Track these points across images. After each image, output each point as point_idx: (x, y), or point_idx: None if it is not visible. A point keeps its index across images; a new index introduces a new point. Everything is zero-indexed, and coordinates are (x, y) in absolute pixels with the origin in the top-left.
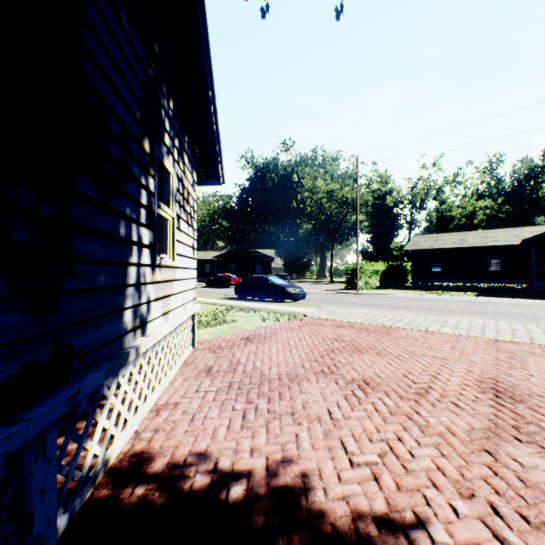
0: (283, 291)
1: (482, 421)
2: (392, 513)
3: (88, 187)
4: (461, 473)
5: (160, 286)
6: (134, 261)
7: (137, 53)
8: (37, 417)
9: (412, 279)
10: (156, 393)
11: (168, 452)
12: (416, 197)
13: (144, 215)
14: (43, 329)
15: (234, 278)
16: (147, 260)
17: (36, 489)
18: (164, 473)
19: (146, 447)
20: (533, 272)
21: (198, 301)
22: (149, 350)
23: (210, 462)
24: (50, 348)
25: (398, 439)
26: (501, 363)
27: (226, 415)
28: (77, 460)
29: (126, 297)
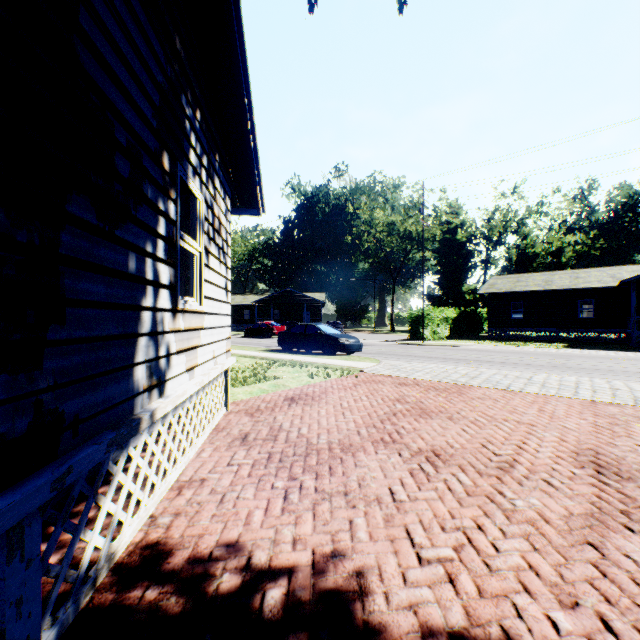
0: (336, 342)
1: (582, 505)
2: (473, 629)
3: (86, 210)
4: (559, 574)
5: (183, 336)
6: (148, 304)
7: (153, 46)
8: (5, 509)
9: (488, 328)
10: (178, 467)
11: (189, 543)
12: (493, 230)
13: (162, 248)
14: (19, 391)
15: (277, 326)
16: (166, 303)
17: (8, 600)
18: (184, 570)
19: (163, 536)
20: (634, 319)
21: (235, 353)
22: (169, 414)
23: (242, 557)
24: (30, 416)
25: (478, 528)
26: (602, 430)
27: (264, 496)
28: (70, 556)
29: (138, 349)
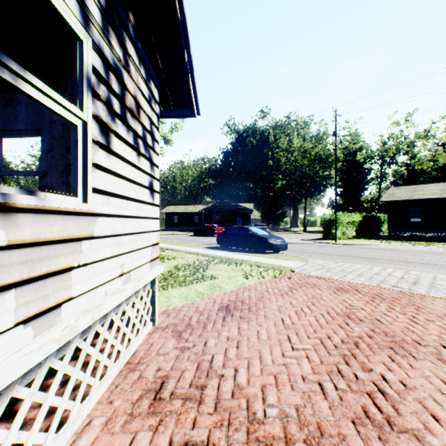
0: (265, 242)
1: None
2: None
3: None
4: None
5: (4, 258)
6: None
7: None
8: None
9: (388, 230)
10: None
11: None
12: (388, 151)
13: None
14: None
15: (218, 227)
16: None
17: None
18: None
19: None
20: None
21: (182, 250)
22: None
23: None
24: None
25: None
26: None
27: None
28: None
29: None
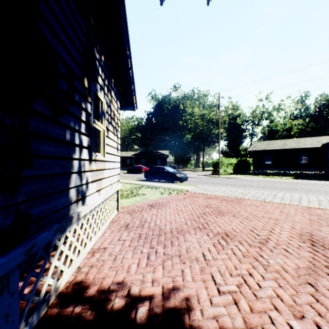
0: (174, 176)
1: (304, 262)
2: None
3: (43, 107)
4: (293, 300)
5: (95, 173)
6: (76, 157)
7: (79, 22)
8: None
9: (253, 168)
10: (92, 241)
11: (98, 282)
12: (255, 118)
13: (84, 128)
14: (7, 203)
15: (144, 167)
16: (86, 156)
17: (1, 314)
18: (95, 296)
19: (84, 278)
20: None
21: (122, 181)
22: (88, 214)
23: (125, 289)
24: (13, 216)
25: (250, 275)
26: (313, 222)
27: (137, 257)
28: (35, 290)
29: (71, 180)
